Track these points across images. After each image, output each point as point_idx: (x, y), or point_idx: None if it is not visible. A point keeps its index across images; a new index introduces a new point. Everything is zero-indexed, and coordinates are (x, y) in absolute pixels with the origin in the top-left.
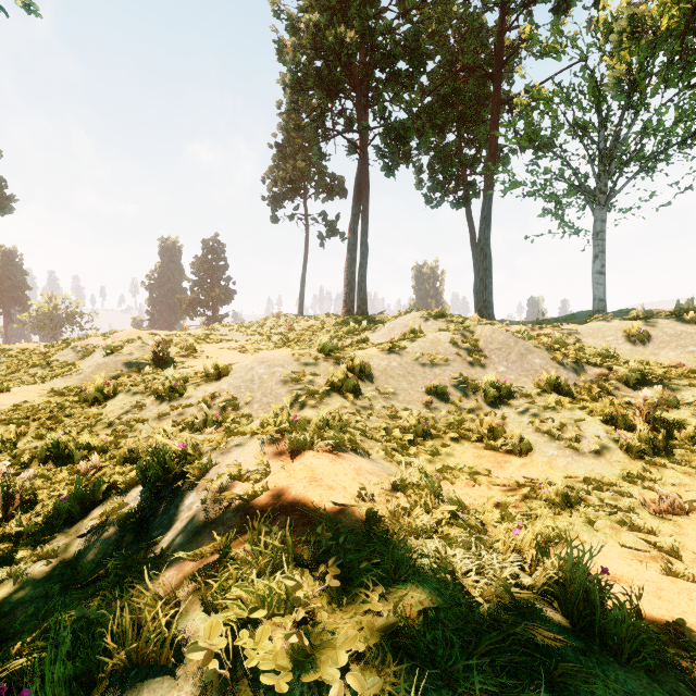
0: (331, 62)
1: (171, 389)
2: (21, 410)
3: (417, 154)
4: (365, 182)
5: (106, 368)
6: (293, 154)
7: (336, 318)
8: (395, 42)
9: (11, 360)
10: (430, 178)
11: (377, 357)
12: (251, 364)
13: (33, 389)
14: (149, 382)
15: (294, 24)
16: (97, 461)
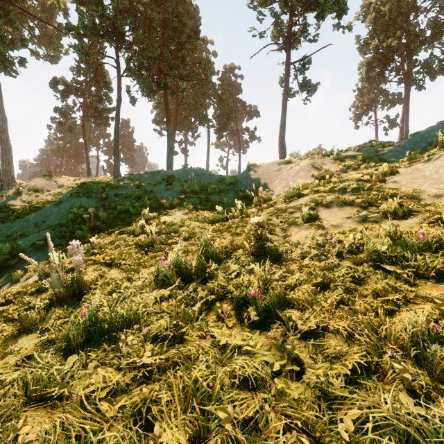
0: (385, 51)
1: None
2: None
3: None
4: (406, 97)
5: None
6: (367, 91)
7: None
8: (420, 31)
9: None
10: None
11: None
12: None
13: None
14: None
15: (366, 42)
16: None
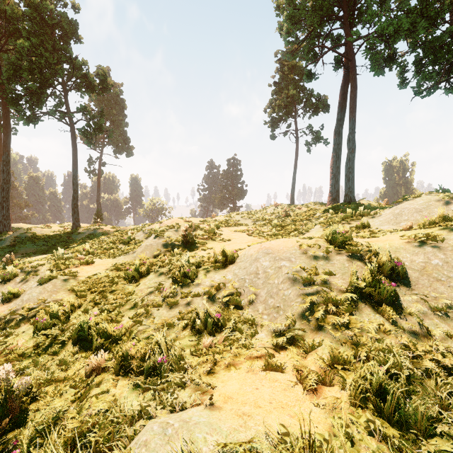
0: None
1: (185, 274)
2: (89, 282)
3: (402, 55)
4: (353, 86)
5: (150, 248)
6: (286, 87)
7: (322, 205)
8: None
9: (113, 238)
10: (415, 74)
11: (405, 250)
12: (255, 255)
13: (105, 263)
14: (173, 263)
15: None
16: (101, 359)
